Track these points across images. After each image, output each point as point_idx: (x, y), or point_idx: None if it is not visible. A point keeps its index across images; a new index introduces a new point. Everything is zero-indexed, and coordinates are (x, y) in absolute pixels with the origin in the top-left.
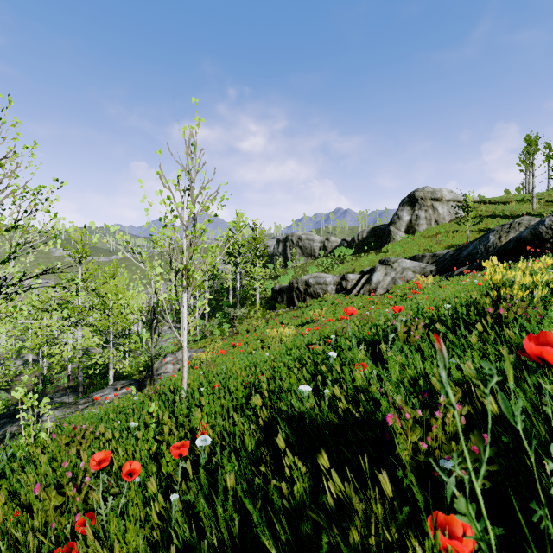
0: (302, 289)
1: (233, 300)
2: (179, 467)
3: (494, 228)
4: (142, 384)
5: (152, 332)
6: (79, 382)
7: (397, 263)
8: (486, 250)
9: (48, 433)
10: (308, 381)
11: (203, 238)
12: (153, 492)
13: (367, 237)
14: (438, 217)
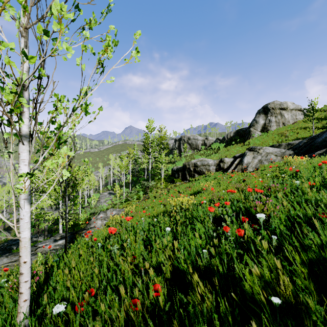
0: (192, 168)
1: (147, 176)
2: None
3: None
4: (74, 237)
5: (66, 200)
6: (44, 229)
7: (262, 150)
8: None
9: None
10: None
11: None
12: None
13: (233, 136)
14: (284, 120)
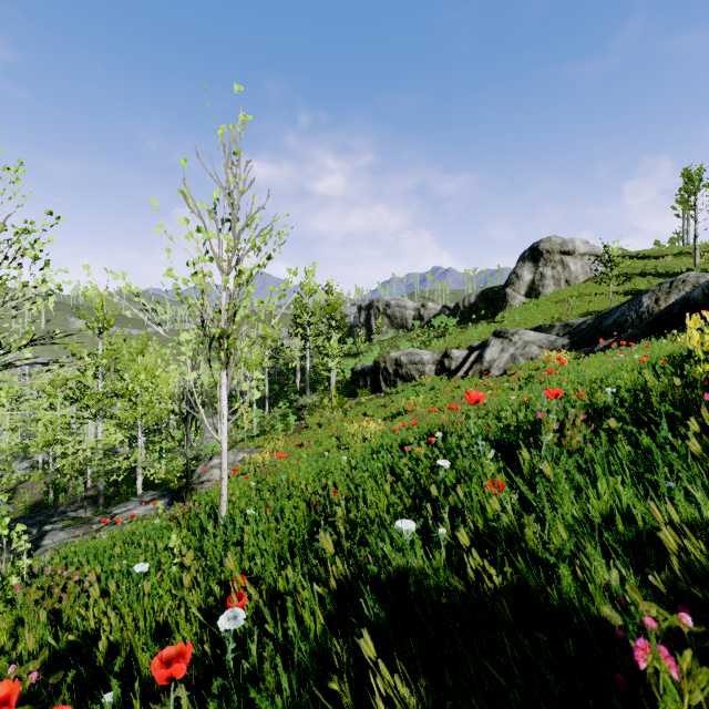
0: (392, 369)
1: (302, 384)
2: (170, 698)
3: (649, 288)
4: (178, 496)
5: (187, 426)
6: (99, 491)
7: (518, 336)
8: (638, 317)
9: (25, 575)
10: (407, 504)
11: (248, 289)
12: None
13: (476, 302)
14: (569, 276)
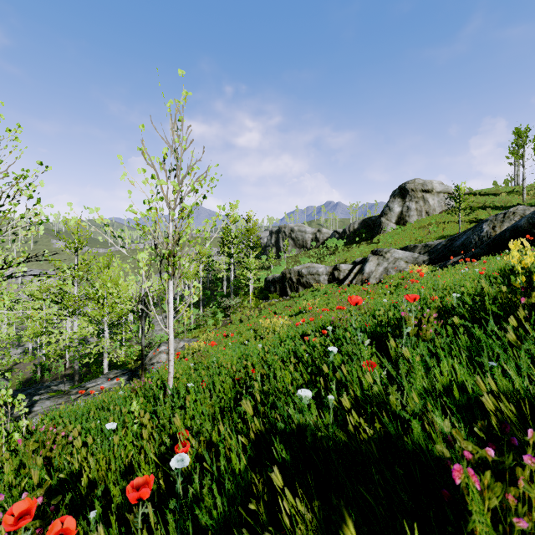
0: (295, 279)
1: (227, 290)
2: (139, 512)
3: (488, 218)
4: (134, 374)
5: (142, 322)
6: (75, 370)
7: (390, 254)
8: (479, 239)
9: (24, 432)
10: (306, 379)
11: (189, 221)
12: (112, 534)
13: (358, 228)
14: (429, 208)
